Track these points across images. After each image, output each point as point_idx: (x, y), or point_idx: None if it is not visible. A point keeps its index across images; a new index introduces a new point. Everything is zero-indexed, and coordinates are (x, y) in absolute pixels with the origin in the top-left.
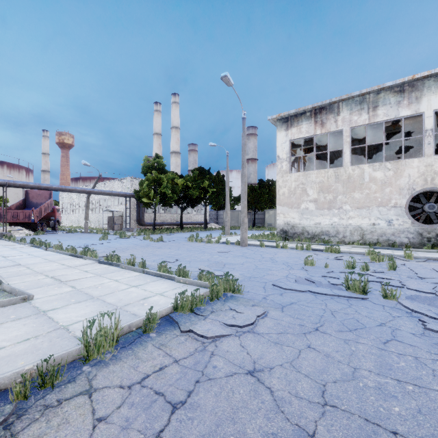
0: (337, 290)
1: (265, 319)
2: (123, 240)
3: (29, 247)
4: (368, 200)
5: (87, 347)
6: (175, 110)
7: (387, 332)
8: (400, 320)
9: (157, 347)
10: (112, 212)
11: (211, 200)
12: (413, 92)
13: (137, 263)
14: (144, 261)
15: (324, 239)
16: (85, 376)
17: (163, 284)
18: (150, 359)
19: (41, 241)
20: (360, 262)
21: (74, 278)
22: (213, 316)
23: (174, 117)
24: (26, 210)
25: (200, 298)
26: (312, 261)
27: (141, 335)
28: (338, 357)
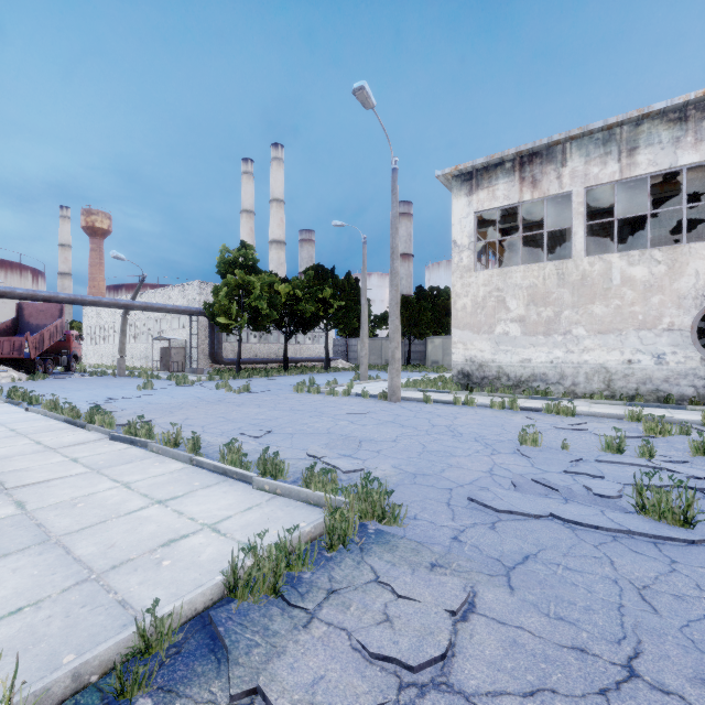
0: (615, 513)
1: (474, 622)
2: (180, 390)
3: (0, 404)
4: (619, 318)
5: None
6: (277, 172)
7: None
8: None
9: None
10: (168, 341)
11: (337, 321)
12: (704, 119)
13: (183, 440)
14: (198, 438)
15: (537, 388)
16: None
17: (226, 495)
18: None
19: (25, 393)
20: (626, 437)
21: (39, 478)
22: (333, 611)
23: (275, 183)
24: (15, 337)
25: (301, 549)
26: (535, 437)
27: None
28: None
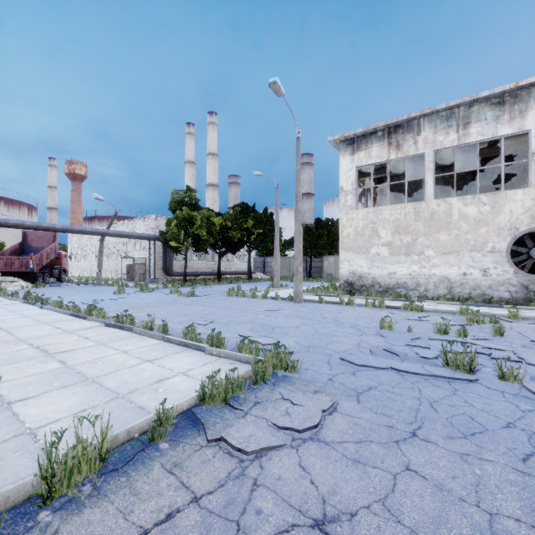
0: (430, 367)
1: (335, 415)
2: (144, 294)
3: (20, 304)
4: (457, 243)
5: (47, 478)
6: (212, 133)
7: (521, 440)
8: (534, 417)
9: (167, 470)
10: (133, 259)
11: (257, 244)
12: (516, 103)
13: (156, 326)
14: (166, 324)
15: (400, 293)
16: (38, 533)
17: (189, 357)
18: (154, 496)
19: (37, 296)
20: (453, 324)
21: (68, 348)
22: (258, 411)
23: (210, 141)
24: (22, 256)
25: (239, 381)
26: (390, 324)
27: (145, 447)
28: (458, 490)
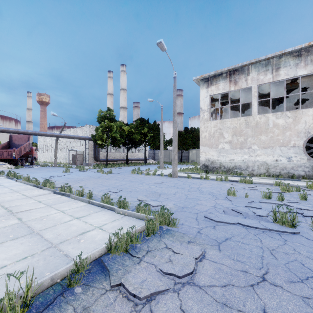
0: (264, 222)
1: (204, 262)
2: (81, 173)
3: (4, 178)
4: (272, 141)
5: None
6: (123, 76)
7: None
8: None
9: None
10: (75, 151)
11: (150, 143)
12: (309, 55)
13: (85, 193)
14: (91, 192)
15: (236, 172)
16: None
17: (104, 215)
18: None
19: (15, 174)
20: (273, 192)
21: (26, 209)
22: (149, 258)
23: (122, 81)
24: (9, 149)
25: (136, 235)
26: (234, 192)
27: (64, 291)
28: None
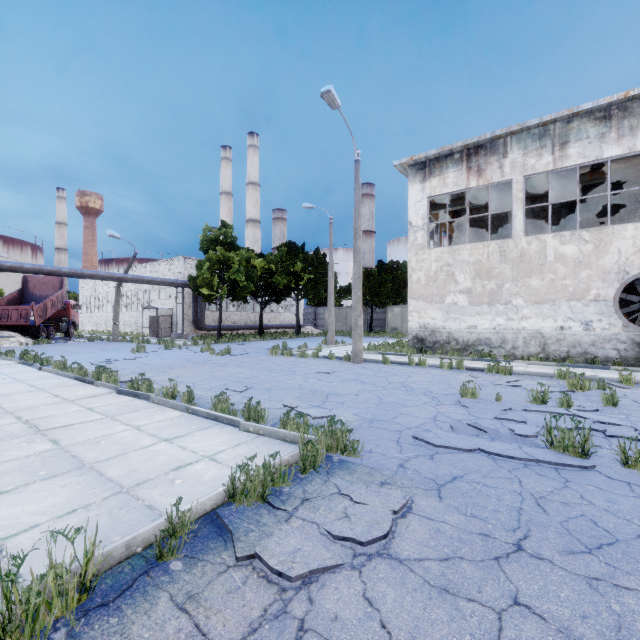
0: (530, 448)
1: (410, 518)
2: (169, 353)
3: (15, 364)
4: (553, 290)
5: None
6: (253, 158)
7: None
8: None
9: (177, 605)
10: (156, 310)
11: (307, 292)
12: (626, 118)
13: (179, 394)
14: (192, 391)
15: (482, 351)
16: None
17: (219, 435)
18: None
19: (36, 356)
20: (551, 391)
21: (65, 422)
22: (306, 511)
23: (251, 168)
24: (22, 306)
25: (282, 470)
26: (474, 391)
27: (150, 567)
28: (592, 638)
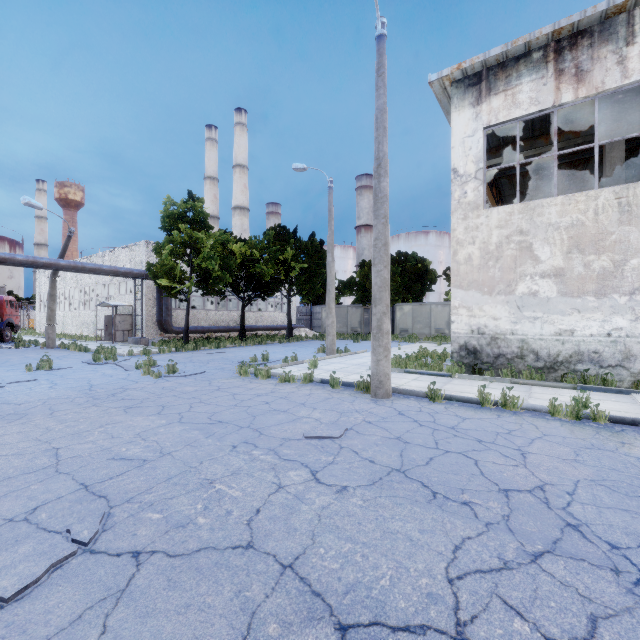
0: None
1: None
2: (85, 371)
3: None
4: None
5: None
6: (240, 137)
7: None
8: None
9: None
10: (115, 307)
11: (300, 287)
12: None
13: None
14: None
15: (584, 372)
16: None
17: None
18: None
19: None
20: None
21: None
22: None
23: (238, 148)
24: None
25: None
26: None
27: None
28: None
